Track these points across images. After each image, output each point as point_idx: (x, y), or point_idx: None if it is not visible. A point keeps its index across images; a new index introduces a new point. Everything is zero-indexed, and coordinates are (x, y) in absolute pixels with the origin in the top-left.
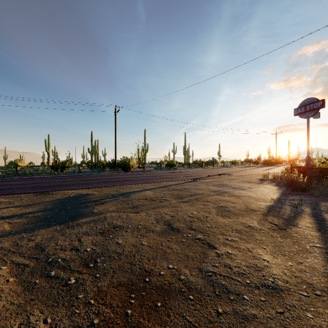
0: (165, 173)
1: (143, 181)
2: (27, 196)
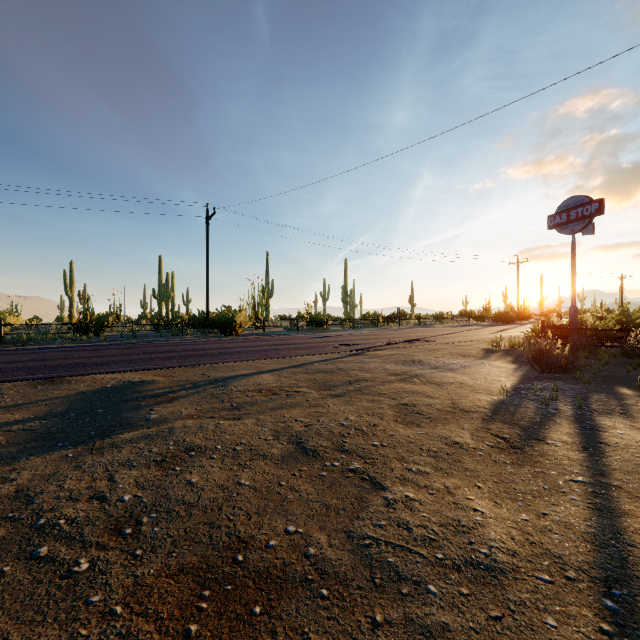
0: (305, 339)
1: (258, 355)
2: (15, 387)
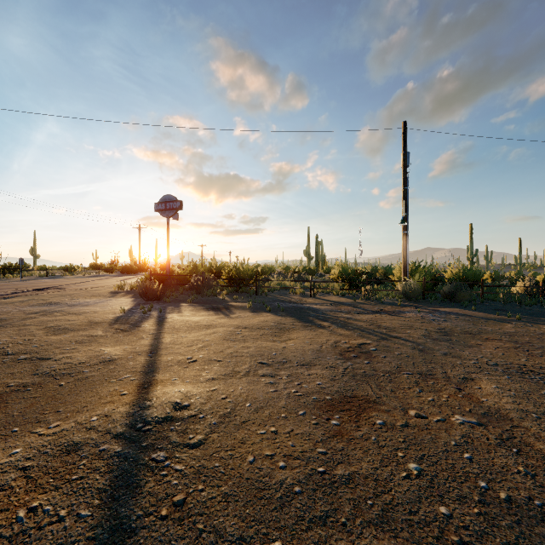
0: None
1: None
2: None
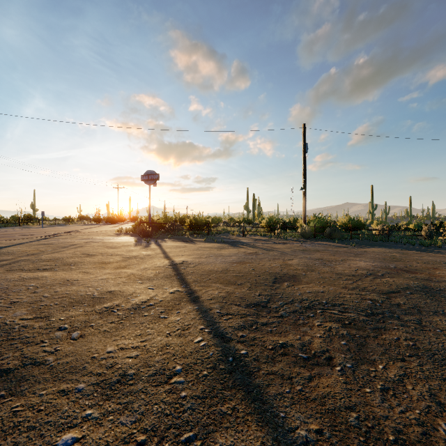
0: None
1: None
2: None
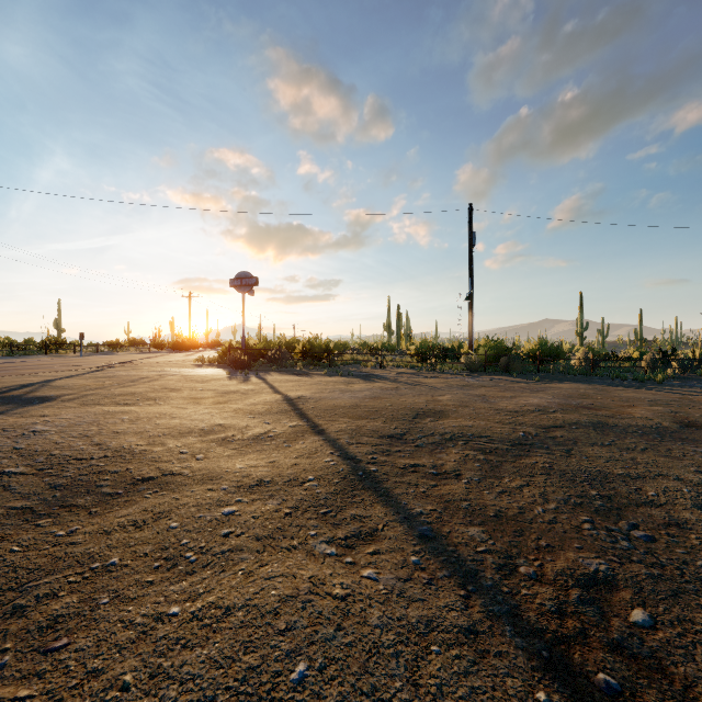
0: None
1: None
2: None
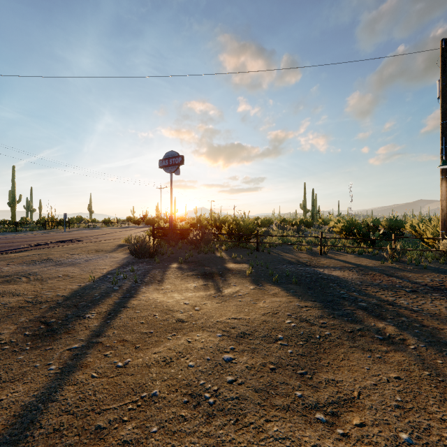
0: None
1: None
2: None
